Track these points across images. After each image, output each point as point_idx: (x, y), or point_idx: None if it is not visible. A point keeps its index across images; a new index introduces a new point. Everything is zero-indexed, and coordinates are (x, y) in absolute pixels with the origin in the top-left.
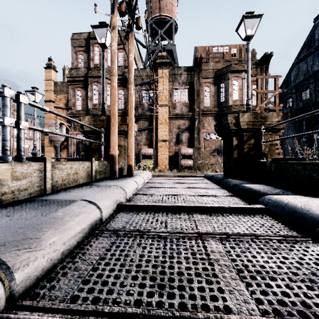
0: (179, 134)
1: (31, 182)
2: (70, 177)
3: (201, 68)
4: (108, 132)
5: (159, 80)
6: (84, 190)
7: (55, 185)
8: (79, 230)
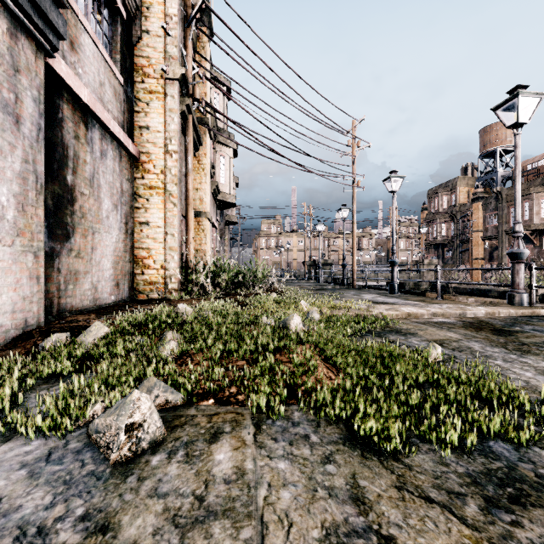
0: (491, 252)
1: None
2: None
3: (501, 196)
4: None
5: (473, 212)
6: None
7: None
8: None
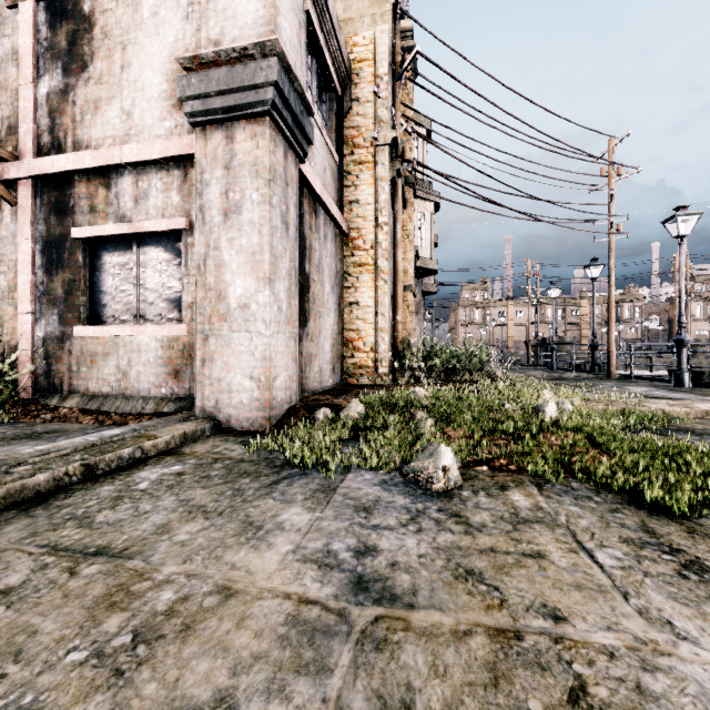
0: None
1: None
2: None
3: None
4: None
5: None
6: None
7: None
8: None
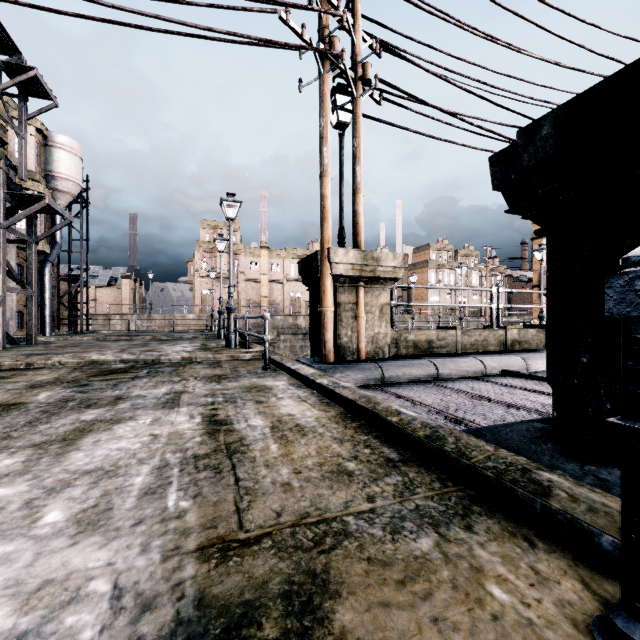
0: None
1: None
2: None
3: None
4: None
5: None
6: None
7: None
8: None
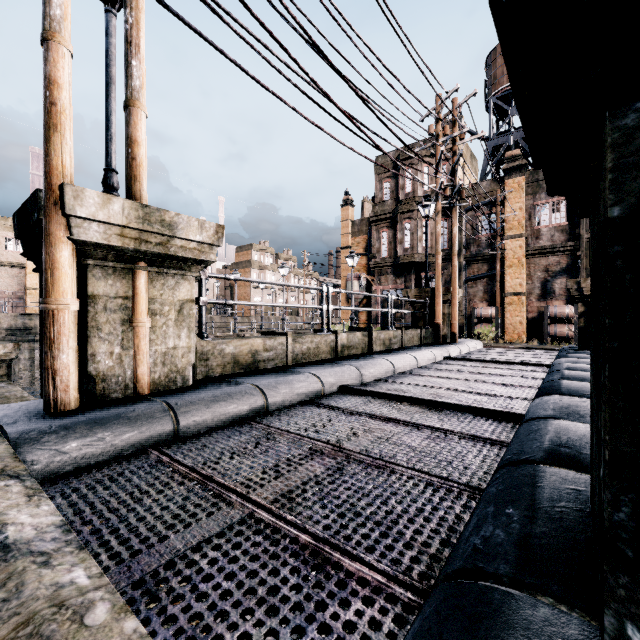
0: (546, 282)
1: (397, 340)
2: (410, 339)
3: None
4: (432, 302)
5: (507, 197)
6: (422, 347)
7: (405, 344)
8: (428, 359)
